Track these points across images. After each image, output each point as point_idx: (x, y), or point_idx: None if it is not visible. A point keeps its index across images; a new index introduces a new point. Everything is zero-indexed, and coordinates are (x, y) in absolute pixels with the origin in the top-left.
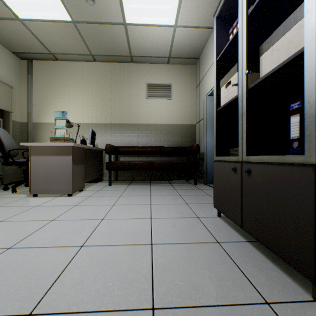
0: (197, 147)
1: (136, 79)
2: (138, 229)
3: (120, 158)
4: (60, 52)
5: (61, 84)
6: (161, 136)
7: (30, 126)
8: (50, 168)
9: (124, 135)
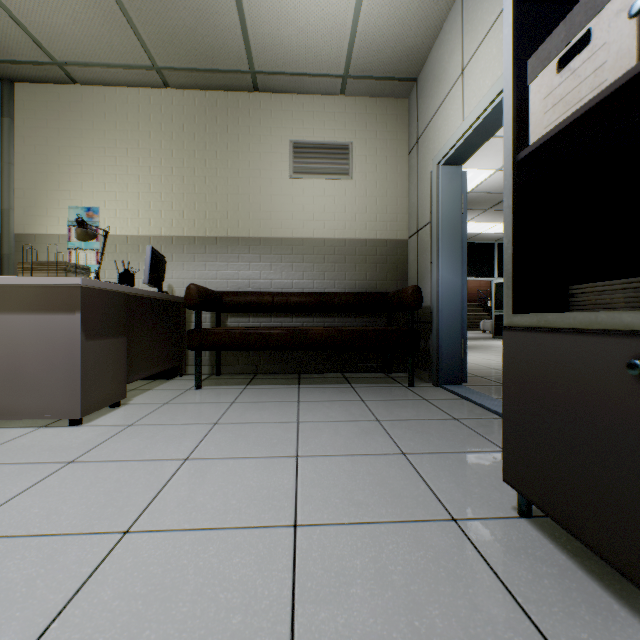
0: (416, 294)
1: (266, 131)
2: (241, 598)
3: (227, 321)
4: (79, 60)
5: (84, 141)
6: (326, 266)
7: (7, 243)
8: (19, 347)
9: (236, 265)
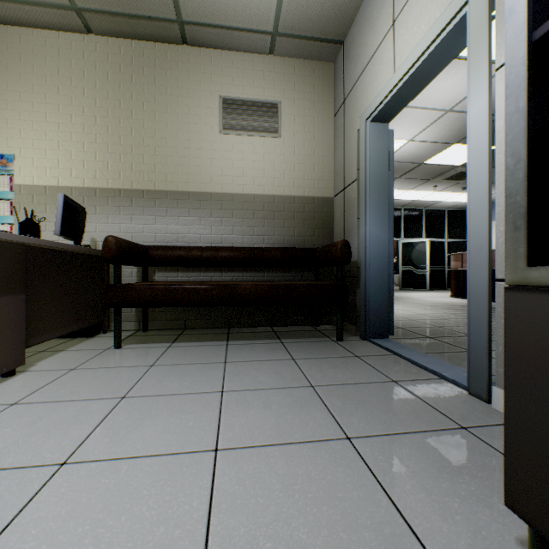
0: (345, 248)
1: (195, 85)
2: None
3: (154, 275)
4: None
5: None
6: (256, 222)
7: None
8: None
9: (164, 219)
